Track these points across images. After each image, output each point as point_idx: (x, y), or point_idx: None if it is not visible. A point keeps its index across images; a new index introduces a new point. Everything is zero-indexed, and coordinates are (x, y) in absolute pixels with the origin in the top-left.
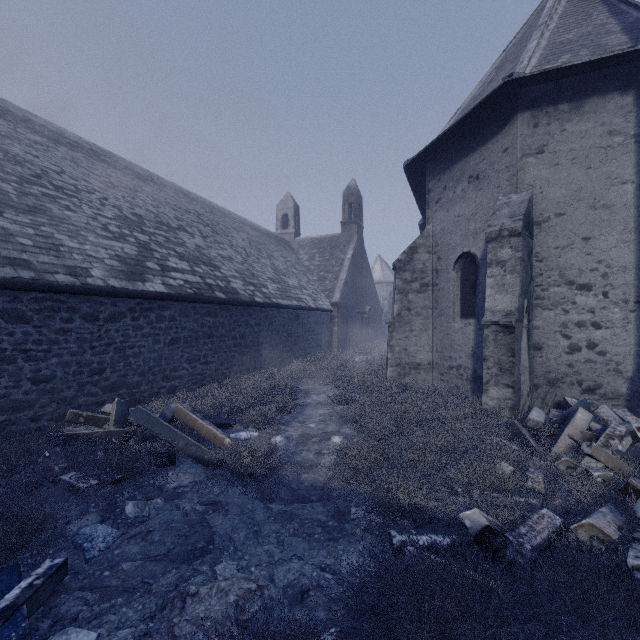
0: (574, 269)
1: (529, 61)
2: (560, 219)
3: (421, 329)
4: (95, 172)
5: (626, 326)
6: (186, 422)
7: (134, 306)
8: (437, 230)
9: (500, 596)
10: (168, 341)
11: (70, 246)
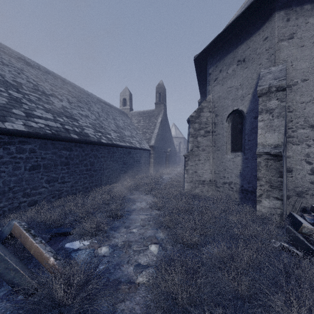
0: None
1: None
2: (305, 83)
3: (205, 159)
4: None
5: None
6: (19, 239)
7: None
8: (215, 98)
9: None
10: (28, 167)
11: None
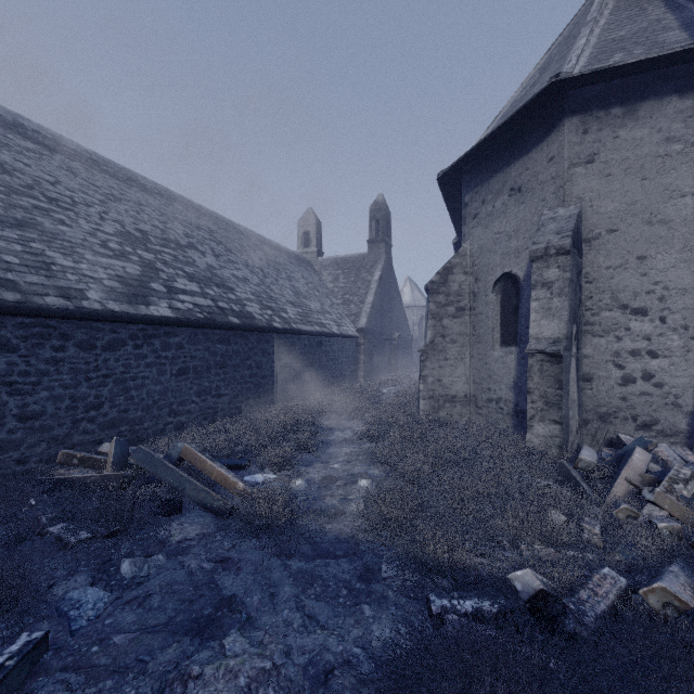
0: (628, 291)
1: (577, 60)
2: (612, 236)
3: (457, 358)
4: (95, 183)
5: (686, 355)
6: (194, 464)
7: (136, 332)
8: (474, 248)
9: (562, 680)
10: (175, 371)
11: (63, 265)
